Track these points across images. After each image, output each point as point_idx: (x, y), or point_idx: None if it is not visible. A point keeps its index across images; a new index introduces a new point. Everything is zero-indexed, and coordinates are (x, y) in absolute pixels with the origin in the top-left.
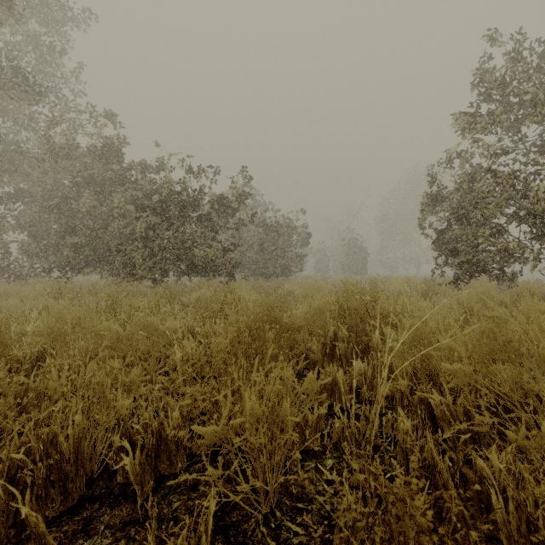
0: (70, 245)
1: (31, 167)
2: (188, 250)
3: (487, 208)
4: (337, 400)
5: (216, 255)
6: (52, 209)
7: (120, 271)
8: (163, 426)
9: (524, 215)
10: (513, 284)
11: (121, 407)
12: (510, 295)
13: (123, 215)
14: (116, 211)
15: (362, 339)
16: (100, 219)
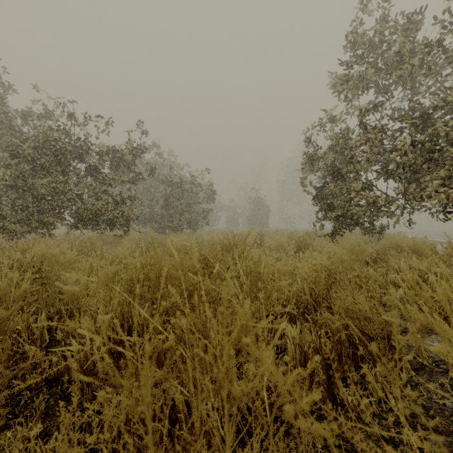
0: None
1: None
2: (73, 202)
3: (359, 162)
4: None
5: (105, 208)
6: None
7: None
8: None
9: (391, 172)
10: (381, 236)
11: None
12: (379, 247)
13: None
14: None
15: (172, 326)
16: None
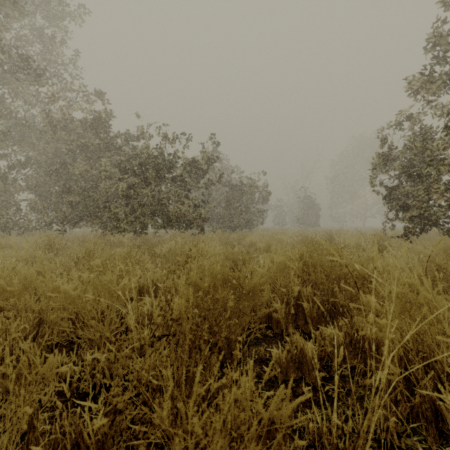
0: (66, 203)
1: (38, 139)
2: (164, 207)
3: (442, 164)
4: (305, 374)
5: (188, 211)
6: (52, 172)
7: (108, 224)
8: (83, 436)
9: None
10: None
11: (22, 416)
12: None
13: (109, 176)
14: (103, 173)
15: (328, 298)
16: (92, 180)
